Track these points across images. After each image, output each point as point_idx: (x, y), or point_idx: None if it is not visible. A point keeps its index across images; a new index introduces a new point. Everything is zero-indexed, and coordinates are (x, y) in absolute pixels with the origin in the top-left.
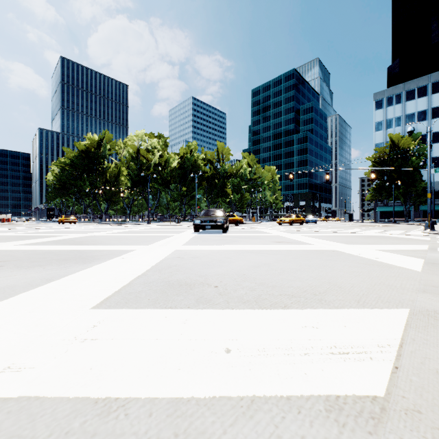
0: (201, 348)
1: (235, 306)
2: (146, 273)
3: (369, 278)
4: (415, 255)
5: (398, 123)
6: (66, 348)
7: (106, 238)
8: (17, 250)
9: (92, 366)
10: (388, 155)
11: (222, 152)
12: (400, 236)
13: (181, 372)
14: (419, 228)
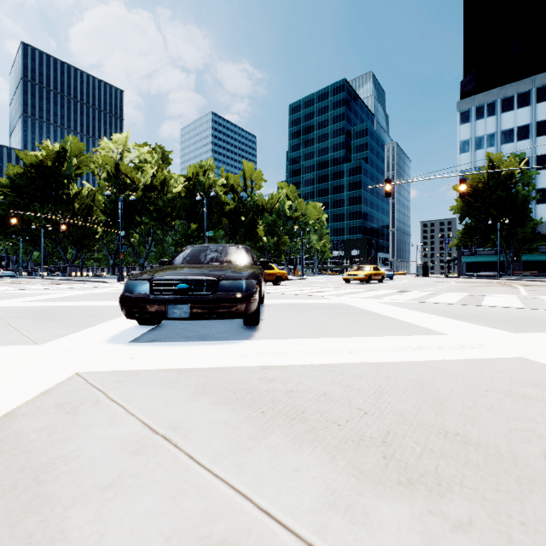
0: None
1: None
2: None
3: None
4: None
5: (490, 142)
6: None
7: None
8: None
9: None
10: (486, 182)
11: (251, 176)
12: None
13: None
14: None
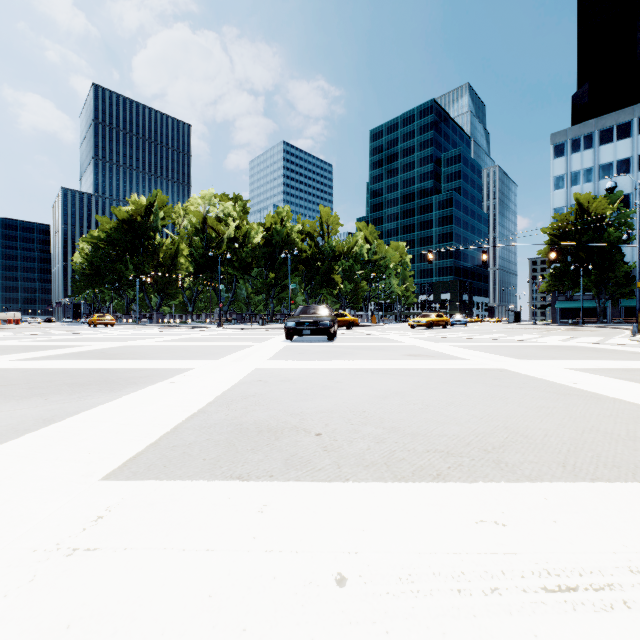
0: (289, 572)
1: (352, 475)
2: (206, 408)
3: (570, 418)
4: (632, 378)
5: (587, 177)
6: (35, 570)
7: (154, 349)
8: (15, 367)
9: (71, 620)
10: (573, 225)
11: (327, 222)
12: (598, 347)
13: (247, 638)
14: (622, 333)
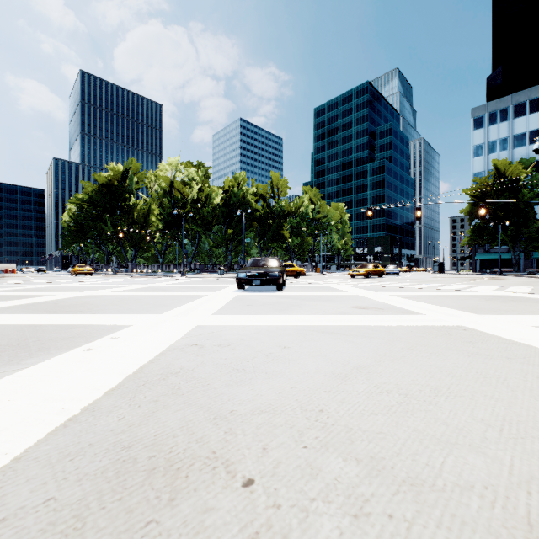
0: None
1: None
2: (99, 402)
3: None
4: None
5: (503, 146)
6: None
7: (108, 299)
8: None
9: None
10: (492, 187)
11: (278, 185)
12: None
13: None
14: None
